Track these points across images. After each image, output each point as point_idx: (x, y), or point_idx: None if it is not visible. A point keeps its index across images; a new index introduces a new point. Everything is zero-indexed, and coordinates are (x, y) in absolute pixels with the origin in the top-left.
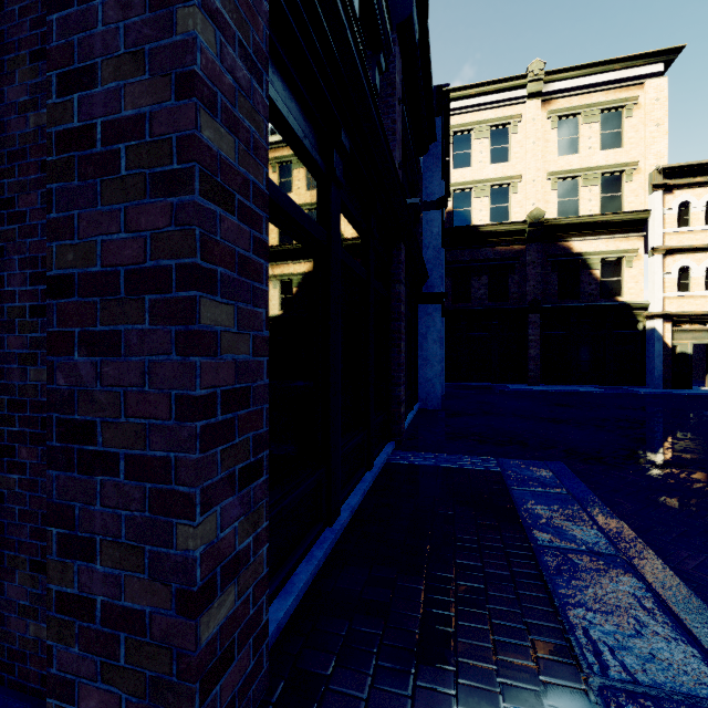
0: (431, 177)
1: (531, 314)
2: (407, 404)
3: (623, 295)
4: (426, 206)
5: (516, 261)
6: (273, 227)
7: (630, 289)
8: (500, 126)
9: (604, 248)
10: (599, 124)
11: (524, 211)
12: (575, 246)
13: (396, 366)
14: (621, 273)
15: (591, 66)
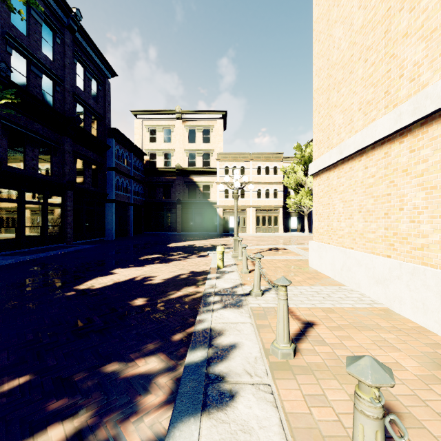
0: (110, 159)
1: (178, 205)
2: (91, 236)
3: (210, 198)
4: (108, 169)
5: (173, 183)
6: (4, 203)
7: (212, 196)
8: (167, 128)
9: (204, 180)
10: (202, 133)
11: (176, 163)
12: (194, 178)
13: (66, 223)
14: (210, 190)
15: (198, 111)
